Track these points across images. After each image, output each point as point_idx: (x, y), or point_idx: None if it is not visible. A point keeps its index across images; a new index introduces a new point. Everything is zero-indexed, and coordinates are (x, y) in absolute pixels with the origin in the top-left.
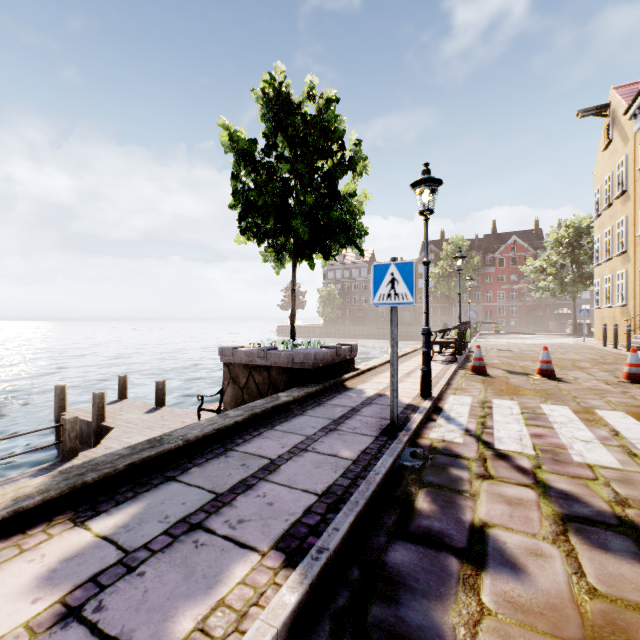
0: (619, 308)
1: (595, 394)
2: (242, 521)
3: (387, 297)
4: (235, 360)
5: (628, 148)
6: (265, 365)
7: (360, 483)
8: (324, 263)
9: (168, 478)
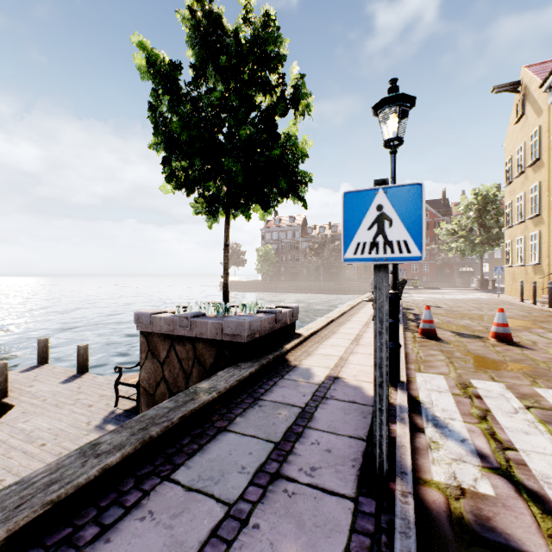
0: (532, 266)
1: None
2: None
3: (370, 248)
4: (153, 329)
5: (542, 119)
6: (189, 336)
7: None
8: (262, 217)
9: None
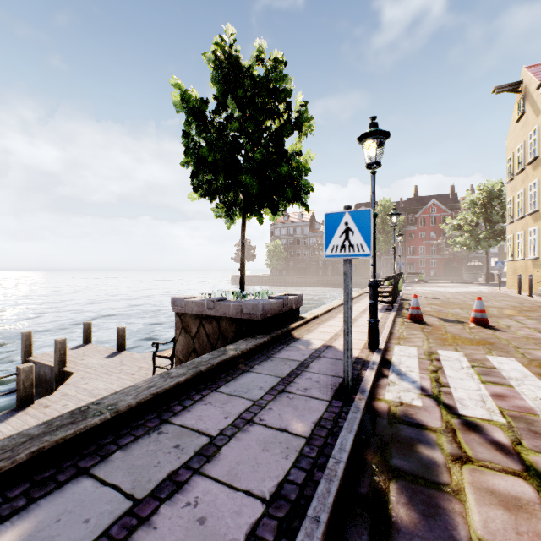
0: (531, 260)
1: (534, 344)
2: None
3: (341, 248)
4: (186, 310)
5: (540, 119)
6: (215, 315)
7: (318, 478)
8: (272, 219)
9: (80, 471)
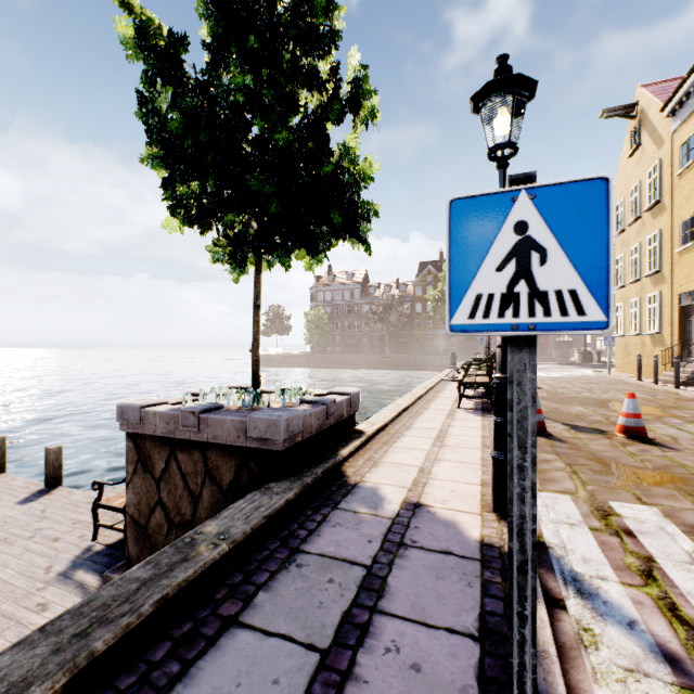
0: (650, 336)
1: None
2: None
3: (502, 305)
4: (145, 429)
5: (663, 151)
6: (197, 439)
7: None
8: (308, 267)
9: None
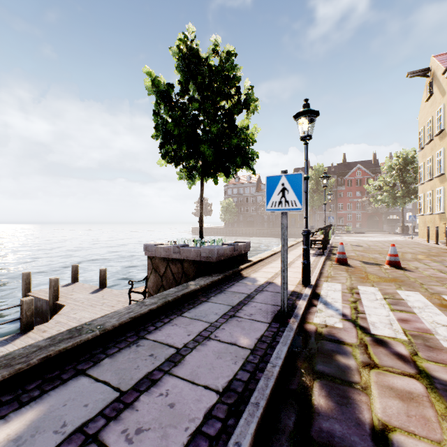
0: (438, 215)
1: (436, 281)
2: (140, 431)
3: (278, 204)
4: (156, 254)
5: (445, 99)
6: (179, 258)
7: (259, 377)
8: (225, 180)
9: (78, 372)
